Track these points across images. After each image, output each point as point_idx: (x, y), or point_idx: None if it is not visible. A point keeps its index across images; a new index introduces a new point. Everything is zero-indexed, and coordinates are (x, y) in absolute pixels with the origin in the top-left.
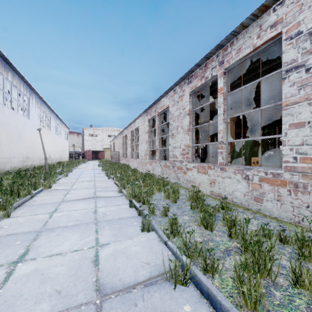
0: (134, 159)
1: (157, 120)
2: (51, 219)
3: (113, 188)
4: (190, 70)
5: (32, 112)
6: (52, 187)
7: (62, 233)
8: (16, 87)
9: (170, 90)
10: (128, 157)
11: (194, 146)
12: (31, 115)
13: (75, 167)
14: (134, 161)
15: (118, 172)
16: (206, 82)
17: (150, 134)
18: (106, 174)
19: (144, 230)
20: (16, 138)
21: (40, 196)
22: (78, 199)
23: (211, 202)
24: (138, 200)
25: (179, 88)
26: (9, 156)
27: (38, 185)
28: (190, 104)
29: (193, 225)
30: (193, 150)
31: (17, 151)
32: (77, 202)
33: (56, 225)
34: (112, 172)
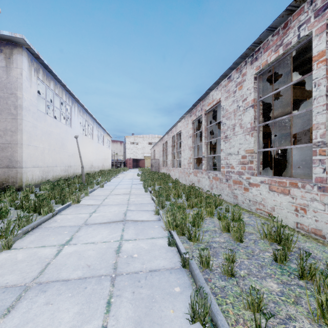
0: (175, 168)
1: (204, 120)
2: (55, 259)
3: (149, 207)
4: (257, 40)
5: (75, 121)
6: (82, 201)
7: (54, 298)
8: (59, 95)
9: (222, 78)
10: (169, 166)
11: (261, 151)
12: (73, 124)
13: (114, 176)
14: (175, 170)
15: (157, 184)
16: (287, 51)
17: (195, 138)
18: (143, 186)
19: (194, 319)
20: (59, 147)
21: (64, 213)
22: (103, 222)
23: (305, 246)
24: (181, 232)
25: (237, 73)
26: (52, 165)
27: (66, 198)
28: (255, 91)
29: (299, 315)
30: (259, 157)
31: (60, 160)
32: (101, 227)
33: (56, 275)
34: (150, 183)
